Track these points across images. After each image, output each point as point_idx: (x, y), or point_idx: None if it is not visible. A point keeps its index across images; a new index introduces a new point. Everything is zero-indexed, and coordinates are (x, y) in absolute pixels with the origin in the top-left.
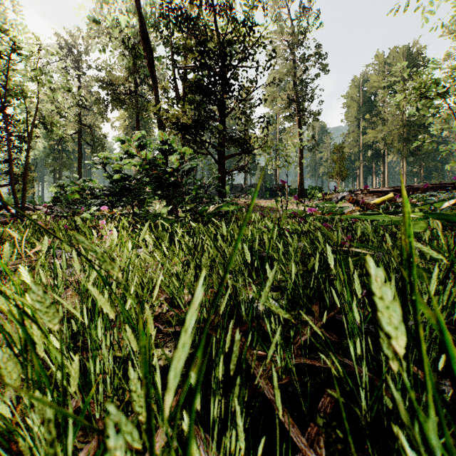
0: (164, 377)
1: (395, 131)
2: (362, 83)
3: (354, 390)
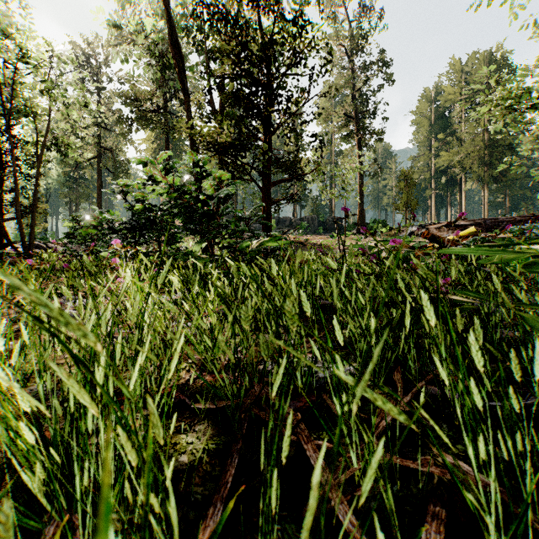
0: (189, 482)
1: (475, 153)
2: (434, 96)
3: (476, 514)
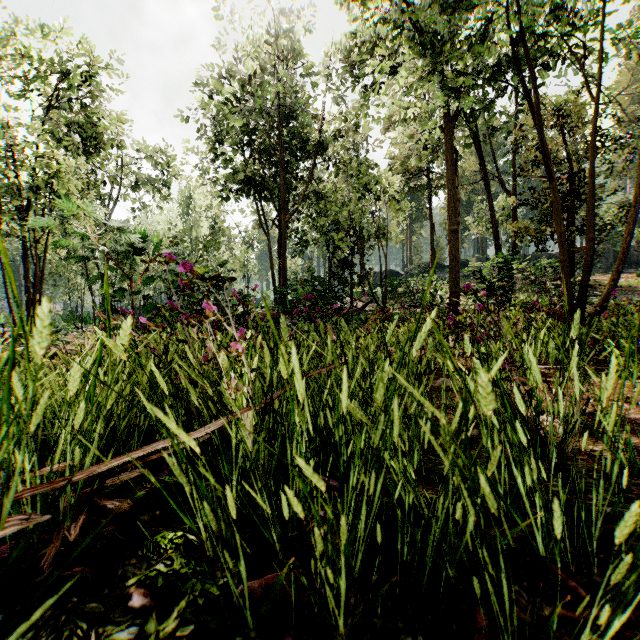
0: None
1: None
2: None
3: None
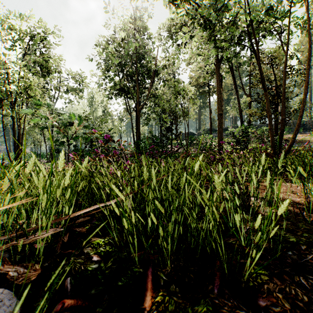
0: None
1: None
2: None
3: None
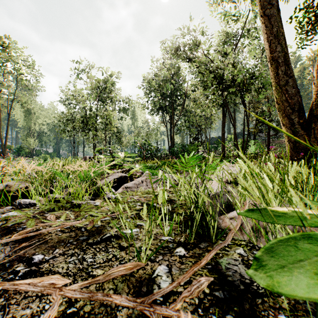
0: None
1: None
2: None
3: None
